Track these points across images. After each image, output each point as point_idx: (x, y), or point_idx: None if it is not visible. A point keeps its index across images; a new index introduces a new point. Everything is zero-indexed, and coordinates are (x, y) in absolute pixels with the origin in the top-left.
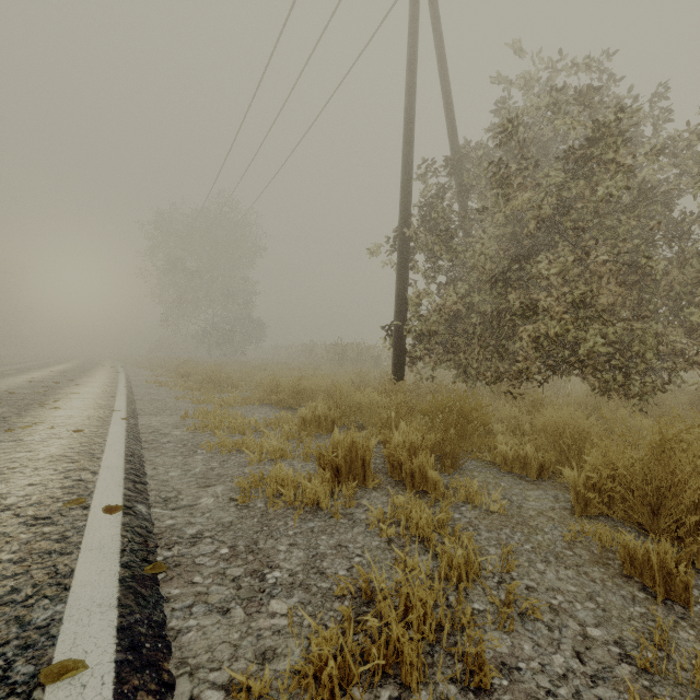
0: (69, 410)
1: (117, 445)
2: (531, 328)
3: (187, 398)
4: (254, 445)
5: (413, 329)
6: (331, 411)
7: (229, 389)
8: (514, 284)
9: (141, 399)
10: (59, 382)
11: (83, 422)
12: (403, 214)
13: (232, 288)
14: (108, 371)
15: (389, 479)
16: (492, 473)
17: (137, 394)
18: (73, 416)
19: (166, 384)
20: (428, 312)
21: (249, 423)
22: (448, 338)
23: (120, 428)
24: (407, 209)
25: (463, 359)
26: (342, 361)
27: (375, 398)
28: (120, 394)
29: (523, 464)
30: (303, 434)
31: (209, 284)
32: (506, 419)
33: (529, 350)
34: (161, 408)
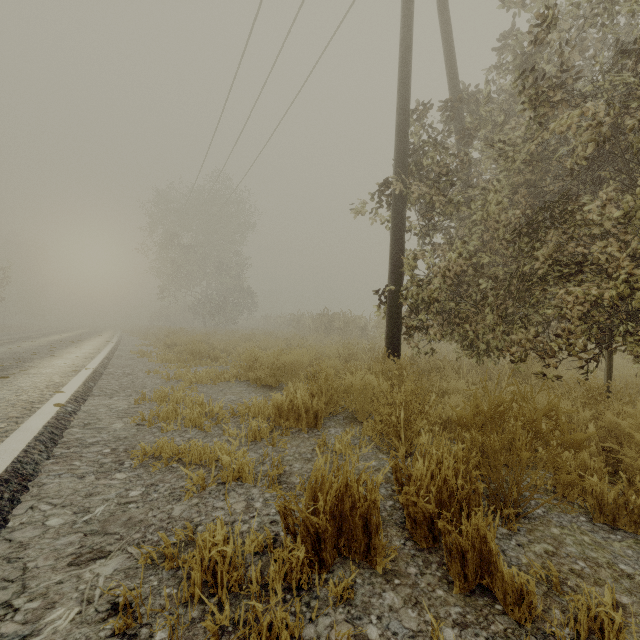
0: (4, 391)
1: (1, 458)
2: (577, 291)
3: (159, 372)
4: (203, 454)
5: (412, 296)
6: (314, 400)
7: (208, 362)
8: (543, 238)
9: (110, 373)
10: (37, 353)
11: (0, 411)
12: (398, 164)
13: (225, 262)
14: (101, 340)
15: (410, 544)
16: (584, 529)
17: (110, 366)
18: (0, 400)
19: (148, 355)
20: (427, 276)
21: (212, 412)
22: (452, 306)
23: (40, 421)
24: (403, 157)
25: (469, 330)
26: (329, 331)
27: (371, 382)
28: (87, 368)
29: (639, 516)
30: (275, 435)
31: (203, 258)
32: (550, 413)
33: (576, 320)
34: (124, 385)
